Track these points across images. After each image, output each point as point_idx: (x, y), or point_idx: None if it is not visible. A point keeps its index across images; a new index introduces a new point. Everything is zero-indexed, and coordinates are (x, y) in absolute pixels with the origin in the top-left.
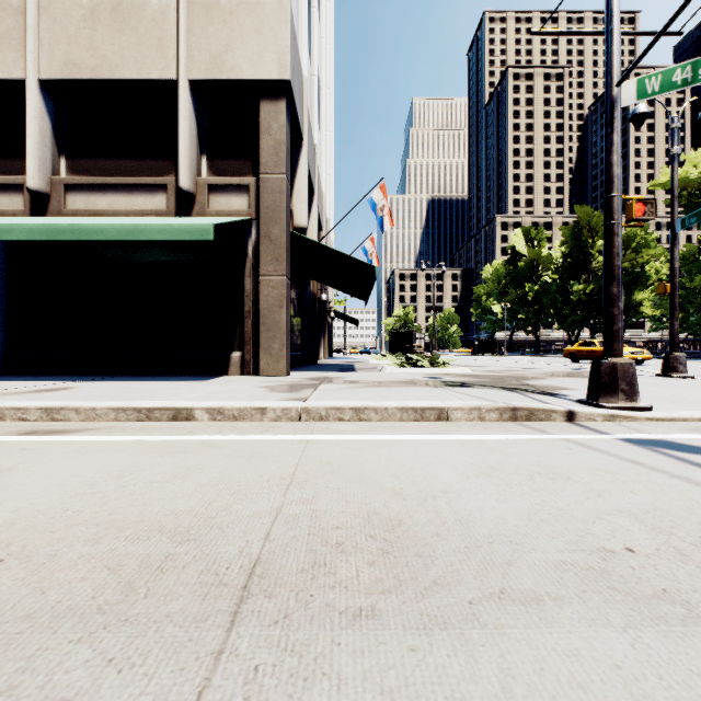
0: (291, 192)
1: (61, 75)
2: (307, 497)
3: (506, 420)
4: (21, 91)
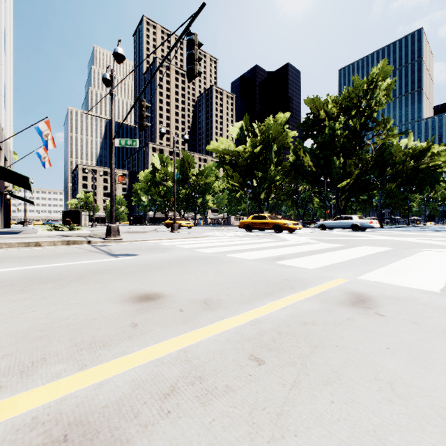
0: None
1: None
2: None
3: (65, 244)
4: None
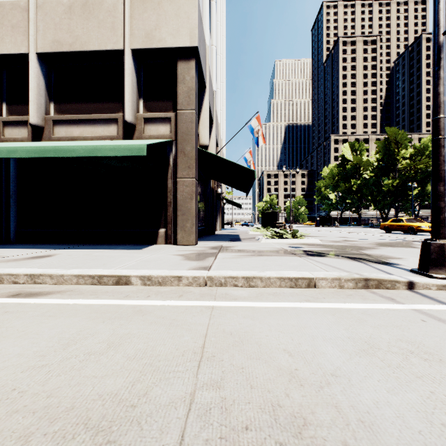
0: (198, 122)
1: (50, 49)
2: (216, 379)
3: (360, 287)
4: (26, 61)
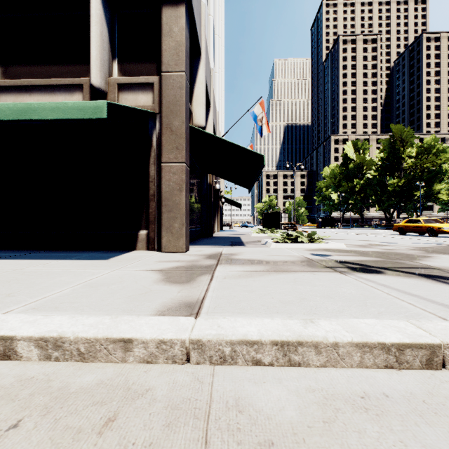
0: (191, 97)
1: None
2: None
3: None
4: None
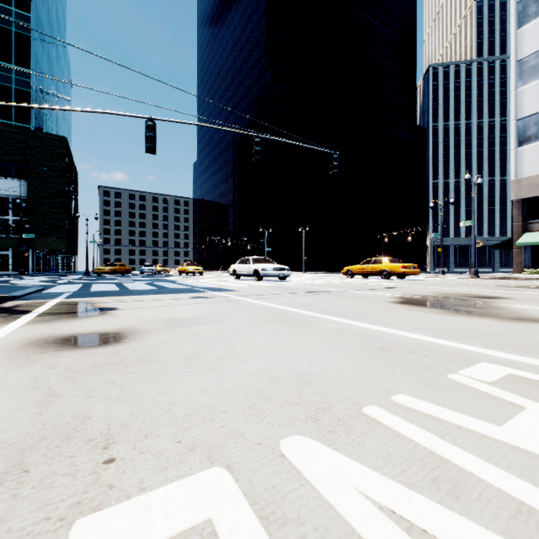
0: None
1: None
2: None
3: None
4: None
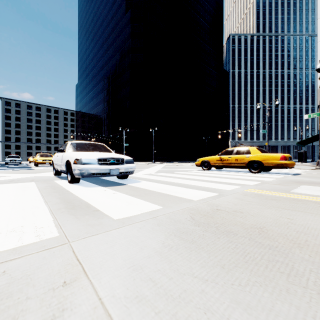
0: None
1: None
2: None
3: None
4: None
